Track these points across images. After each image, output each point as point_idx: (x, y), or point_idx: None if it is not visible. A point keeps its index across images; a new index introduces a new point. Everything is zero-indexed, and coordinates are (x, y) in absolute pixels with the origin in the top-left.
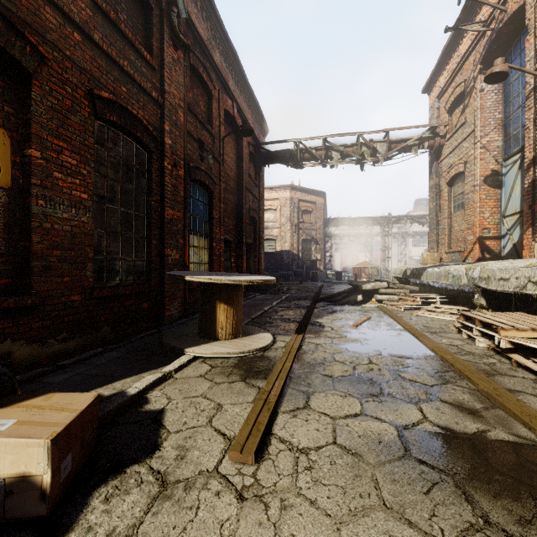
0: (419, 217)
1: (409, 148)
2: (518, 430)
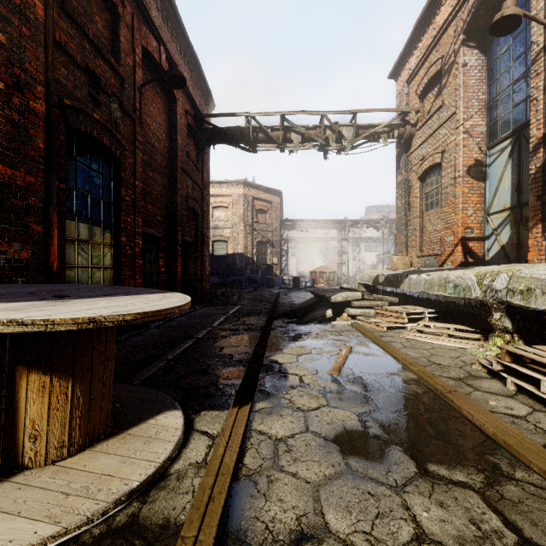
0: (374, 222)
1: (378, 135)
2: None
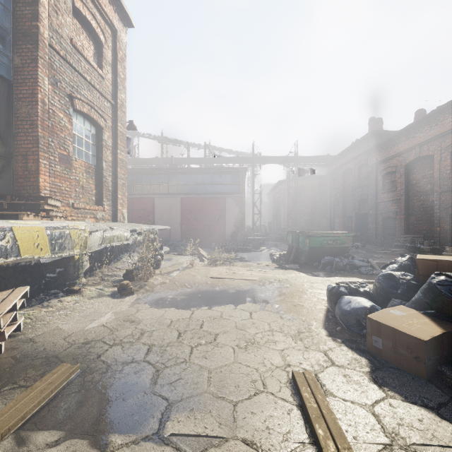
0: None
1: None
2: None
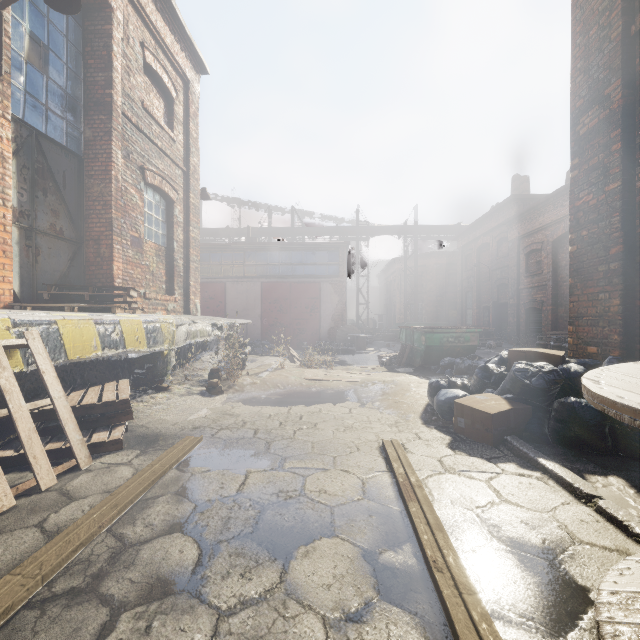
0: None
1: None
2: (175, 474)
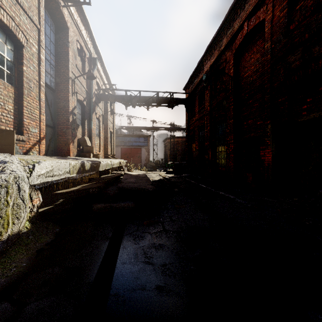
0: None
1: None
2: None
